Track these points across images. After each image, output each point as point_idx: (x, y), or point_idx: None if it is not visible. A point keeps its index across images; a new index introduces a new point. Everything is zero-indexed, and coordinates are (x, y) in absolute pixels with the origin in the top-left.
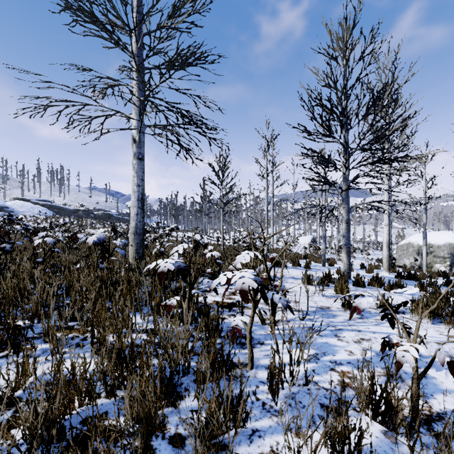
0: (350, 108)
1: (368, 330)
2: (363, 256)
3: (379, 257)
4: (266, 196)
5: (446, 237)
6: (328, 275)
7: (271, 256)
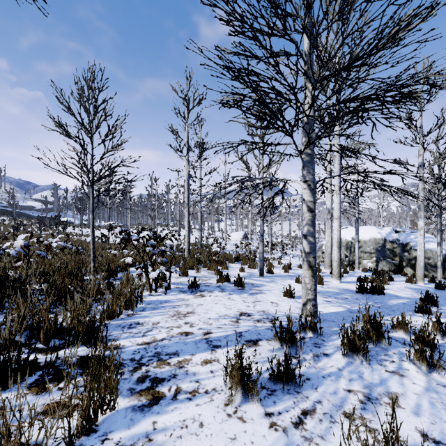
0: None
1: None
2: (293, 252)
3: None
4: (186, 179)
5: (371, 233)
6: (288, 332)
7: None
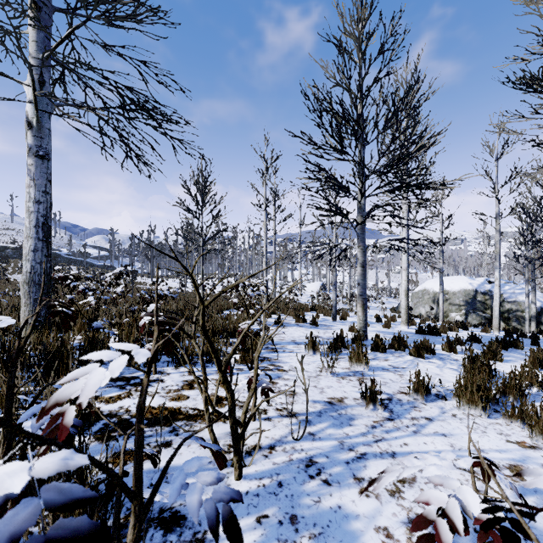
0: (366, 117)
1: (407, 451)
2: (377, 305)
3: (393, 306)
4: (265, 232)
5: (461, 283)
6: (340, 337)
7: (242, 326)
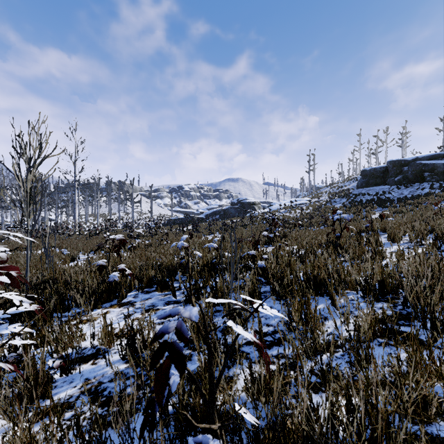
0: None
1: None
2: None
3: None
4: None
5: None
6: None
7: None
